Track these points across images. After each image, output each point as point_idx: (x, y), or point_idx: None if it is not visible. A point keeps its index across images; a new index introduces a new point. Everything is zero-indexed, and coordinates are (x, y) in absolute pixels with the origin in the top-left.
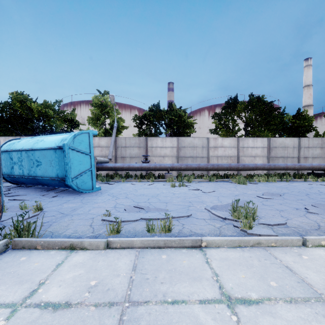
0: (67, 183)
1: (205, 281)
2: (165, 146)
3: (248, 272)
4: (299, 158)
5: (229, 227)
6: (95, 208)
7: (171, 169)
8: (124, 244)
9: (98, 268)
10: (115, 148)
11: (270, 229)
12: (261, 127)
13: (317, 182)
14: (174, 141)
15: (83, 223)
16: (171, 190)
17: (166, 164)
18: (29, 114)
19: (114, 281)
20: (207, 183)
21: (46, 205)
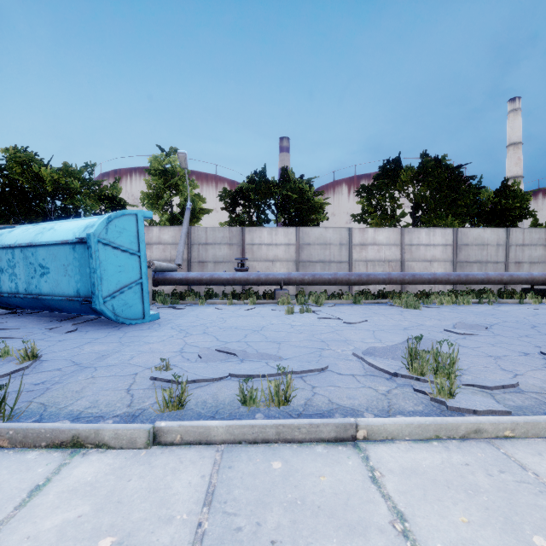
0: (96, 307)
1: (378, 536)
2: (276, 243)
3: (472, 507)
4: (507, 263)
5: (405, 392)
6: (142, 354)
7: (286, 283)
8: (190, 434)
9: (125, 498)
10: (188, 246)
11: (489, 396)
12: (441, 211)
13: (542, 305)
14: (292, 235)
15: (113, 385)
16: (287, 319)
17: (278, 274)
18: (37, 186)
19: (158, 536)
20: (351, 306)
21: (51, 348)
